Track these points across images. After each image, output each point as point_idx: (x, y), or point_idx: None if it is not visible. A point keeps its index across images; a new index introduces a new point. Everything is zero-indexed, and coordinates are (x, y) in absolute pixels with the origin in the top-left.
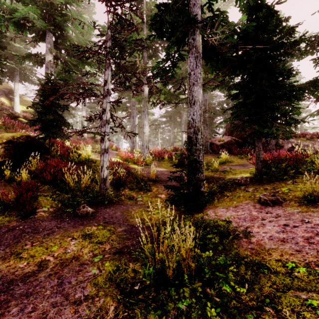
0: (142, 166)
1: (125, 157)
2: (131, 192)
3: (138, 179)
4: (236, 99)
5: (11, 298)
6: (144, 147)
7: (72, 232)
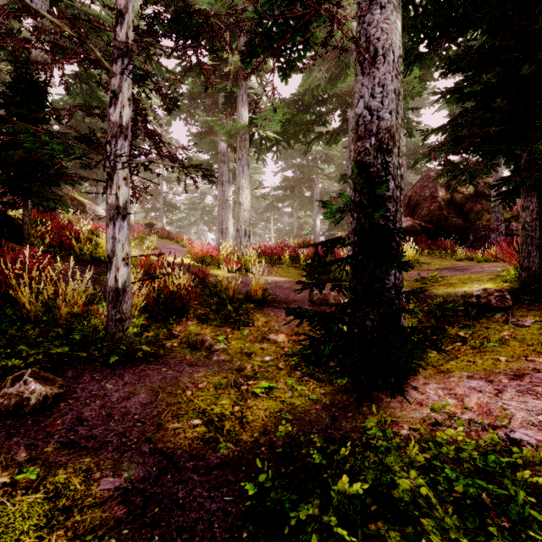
0: (235, 271)
1: (200, 255)
2: (202, 327)
3: (223, 298)
4: (459, 102)
5: None
6: (240, 233)
7: None
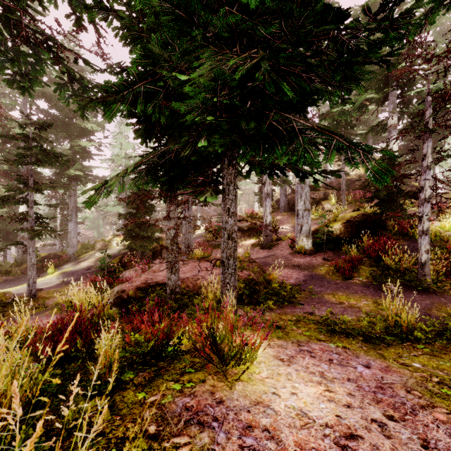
0: None
1: None
2: None
3: None
4: None
5: (324, 305)
6: None
7: (368, 297)
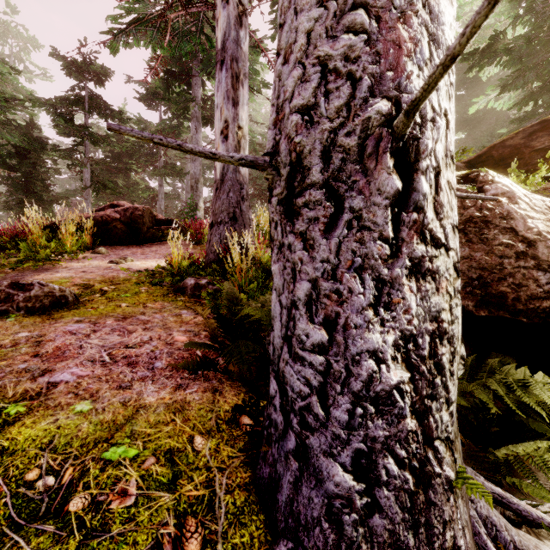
0: None
1: None
2: None
3: None
4: None
5: None
6: None
7: None
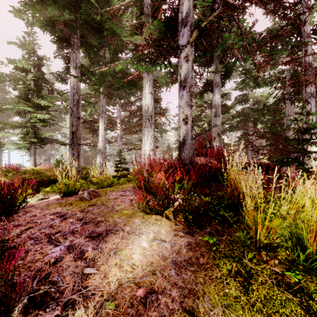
0: None
1: None
2: None
3: None
4: None
5: None
6: None
7: None
